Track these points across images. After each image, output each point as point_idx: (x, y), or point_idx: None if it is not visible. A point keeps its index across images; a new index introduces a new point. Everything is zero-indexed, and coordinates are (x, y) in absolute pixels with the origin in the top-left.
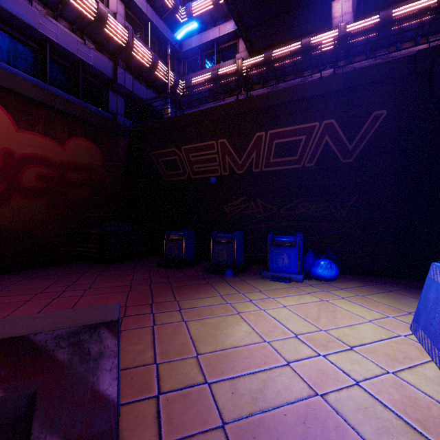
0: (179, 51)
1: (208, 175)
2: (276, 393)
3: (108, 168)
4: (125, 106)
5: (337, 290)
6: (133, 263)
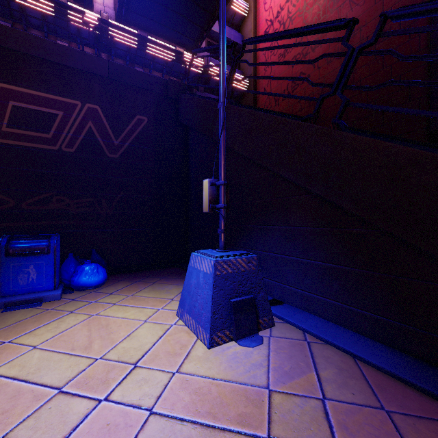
0: None
1: None
2: None
3: None
4: None
5: (107, 296)
6: None
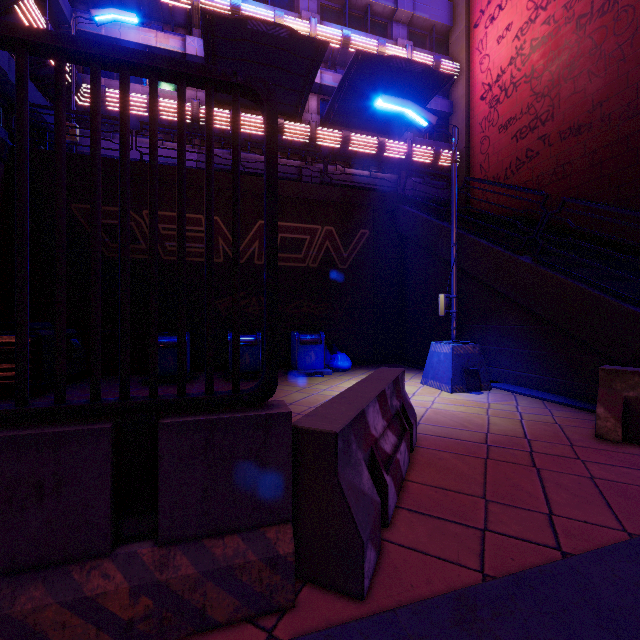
0: (70, 24)
1: (192, 259)
2: (417, 412)
3: None
4: None
5: (361, 375)
6: None
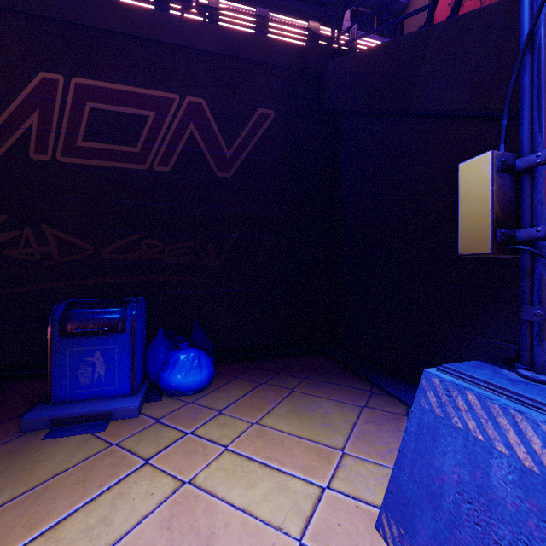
0: None
1: None
2: None
3: None
4: None
5: (213, 419)
6: None
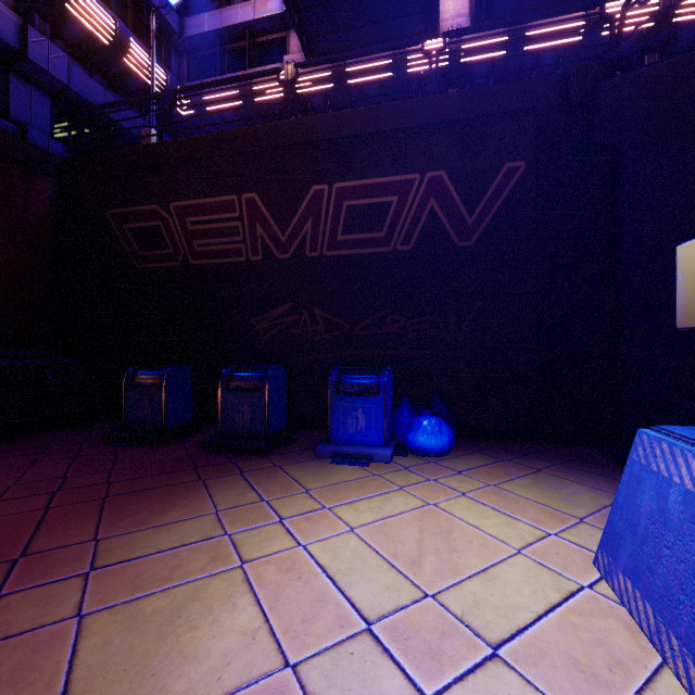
0: (178, 34)
1: (223, 260)
2: None
3: (2, 236)
4: (53, 116)
5: (453, 476)
6: (49, 438)
